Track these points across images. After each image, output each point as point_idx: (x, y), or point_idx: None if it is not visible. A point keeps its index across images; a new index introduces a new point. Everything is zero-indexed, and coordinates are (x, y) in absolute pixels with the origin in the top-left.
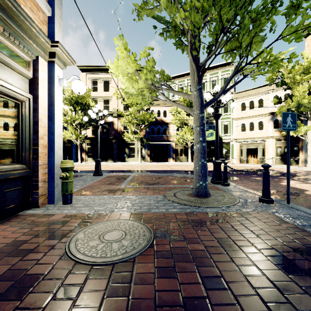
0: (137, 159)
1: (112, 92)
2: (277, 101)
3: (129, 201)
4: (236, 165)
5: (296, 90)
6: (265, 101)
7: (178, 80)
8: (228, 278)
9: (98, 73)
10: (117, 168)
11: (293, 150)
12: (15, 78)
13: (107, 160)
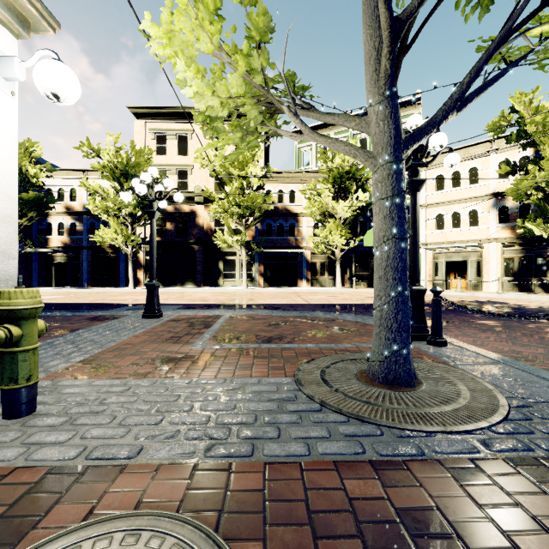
0: (240, 282)
1: (193, 156)
2: (508, 171)
3: (199, 402)
4: (427, 293)
5: (548, 147)
6: (482, 172)
7: None
8: None
9: (167, 121)
10: (199, 300)
11: (536, 265)
12: None
13: (184, 283)
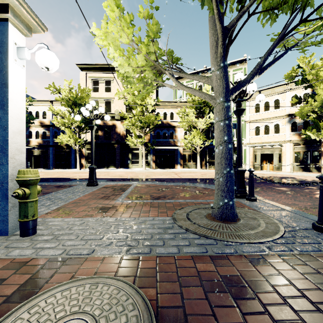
0: (141, 165)
1: (114, 92)
2: (297, 101)
3: (122, 229)
4: None
5: (319, 88)
6: (282, 102)
7: (186, 80)
8: None
9: (99, 72)
10: (118, 176)
11: (313, 156)
12: None
13: (109, 166)
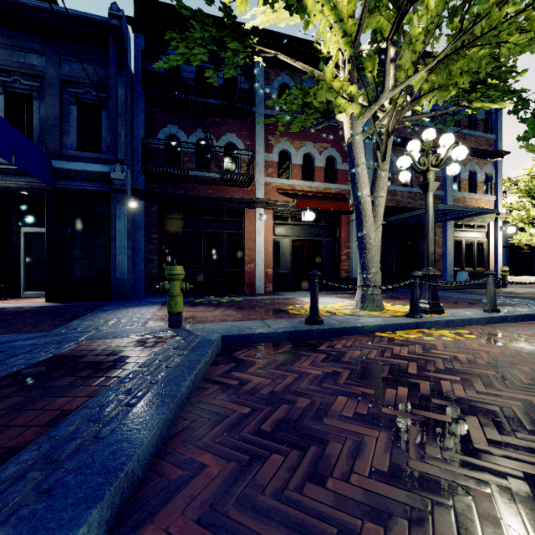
0: None
1: None
2: None
3: None
4: None
5: None
6: None
7: None
8: None
9: None
10: None
11: None
12: (480, 235)
13: None
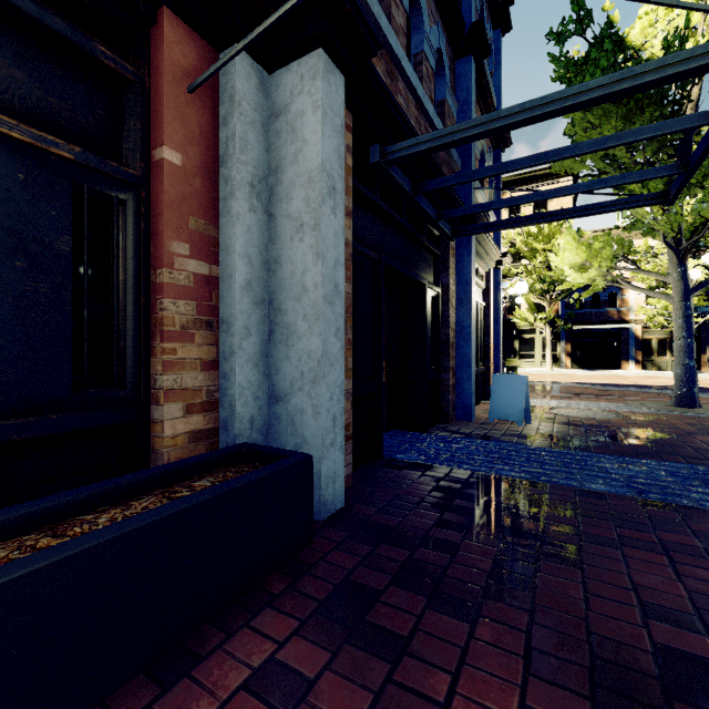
0: (540, 363)
1: None
2: None
3: (579, 404)
4: None
5: None
6: None
7: None
8: (683, 430)
9: None
10: None
11: None
12: (479, 293)
13: None
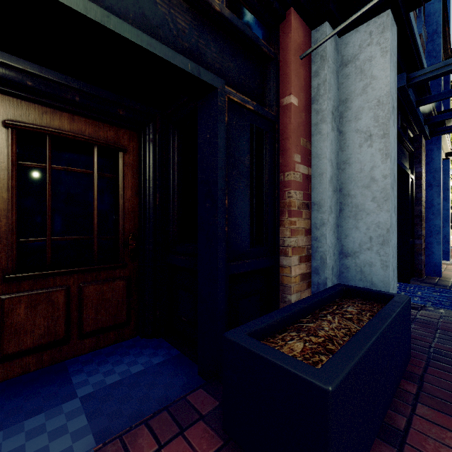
0: None
1: None
2: None
3: None
4: None
5: None
6: None
7: None
8: None
9: None
10: None
11: None
12: None
13: None
